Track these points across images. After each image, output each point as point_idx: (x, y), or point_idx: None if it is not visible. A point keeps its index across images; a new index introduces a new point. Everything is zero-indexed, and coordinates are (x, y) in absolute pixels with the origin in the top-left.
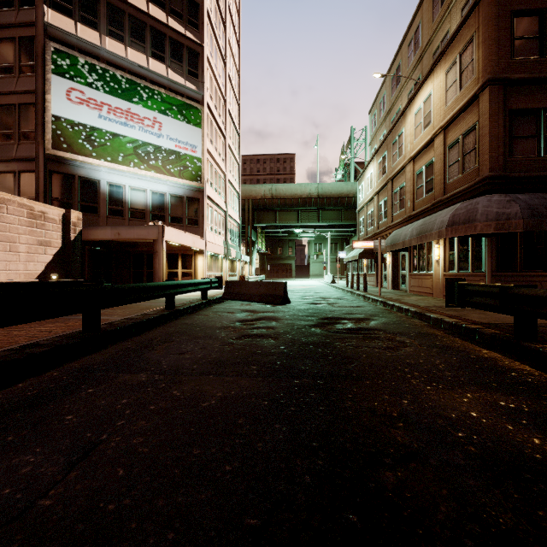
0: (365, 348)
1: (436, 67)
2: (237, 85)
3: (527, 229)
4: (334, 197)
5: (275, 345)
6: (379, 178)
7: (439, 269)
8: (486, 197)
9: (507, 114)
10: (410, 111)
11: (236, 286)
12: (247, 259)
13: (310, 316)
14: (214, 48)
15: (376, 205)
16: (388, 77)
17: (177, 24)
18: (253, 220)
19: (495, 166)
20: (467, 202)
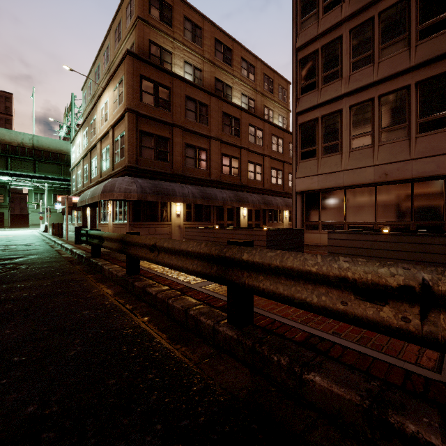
0: None
1: (110, 84)
2: None
3: (139, 199)
4: (53, 152)
5: None
6: (84, 146)
7: (111, 220)
8: (122, 178)
9: (138, 131)
10: (99, 105)
11: None
12: None
13: None
14: None
15: (82, 168)
16: (93, 69)
17: None
18: None
19: (131, 160)
20: (113, 179)
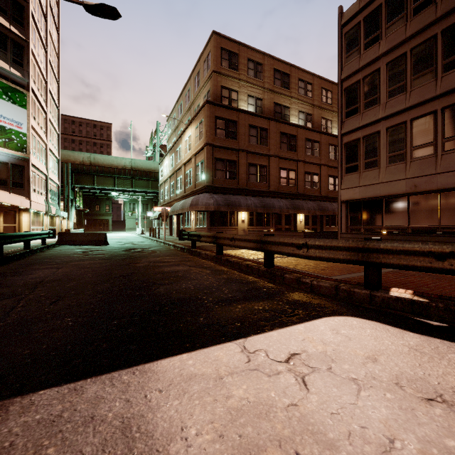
0: (140, 254)
1: (192, 122)
2: (56, 66)
3: (215, 210)
4: (144, 171)
5: (104, 256)
6: (170, 168)
7: (193, 225)
8: (203, 194)
9: (214, 159)
10: (184, 137)
11: (68, 236)
12: (65, 215)
13: (121, 249)
14: (37, 39)
15: (169, 184)
16: (177, 105)
17: (1, 18)
18: (71, 181)
19: (209, 181)
20: (197, 195)
